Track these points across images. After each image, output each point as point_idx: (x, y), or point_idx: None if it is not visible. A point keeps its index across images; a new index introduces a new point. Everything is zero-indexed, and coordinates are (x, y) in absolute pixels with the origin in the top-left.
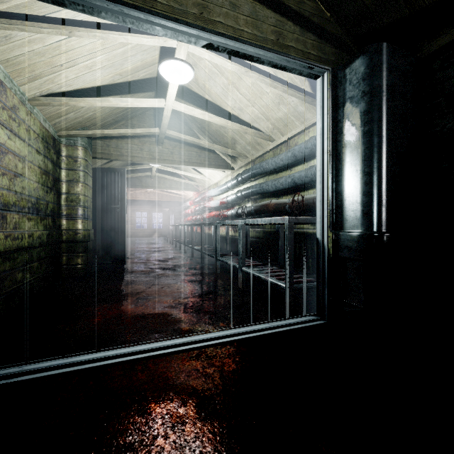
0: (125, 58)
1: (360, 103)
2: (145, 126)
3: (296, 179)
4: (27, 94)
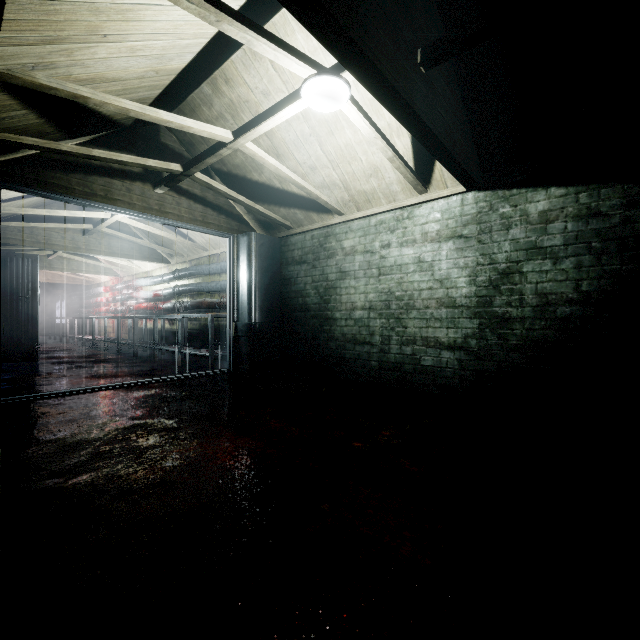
0: None
1: (246, 258)
2: None
3: (223, 286)
4: None
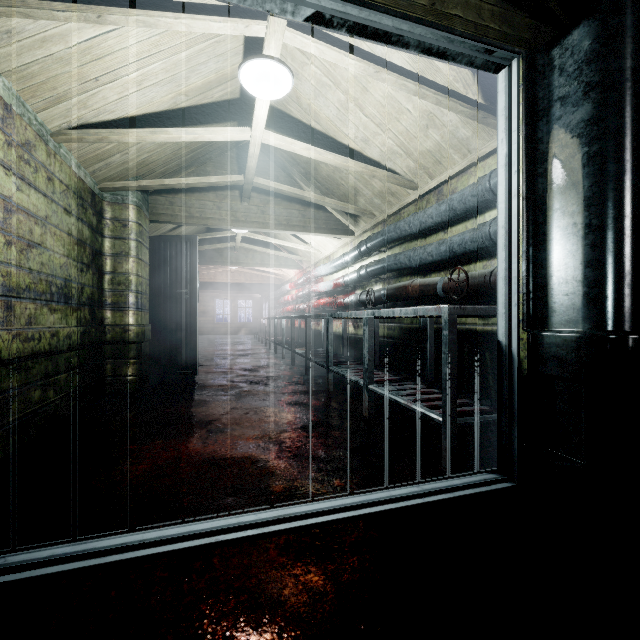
0: (192, 68)
1: (581, 104)
2: (224, 174)
3: (456, 246)
4: (49, 126)
